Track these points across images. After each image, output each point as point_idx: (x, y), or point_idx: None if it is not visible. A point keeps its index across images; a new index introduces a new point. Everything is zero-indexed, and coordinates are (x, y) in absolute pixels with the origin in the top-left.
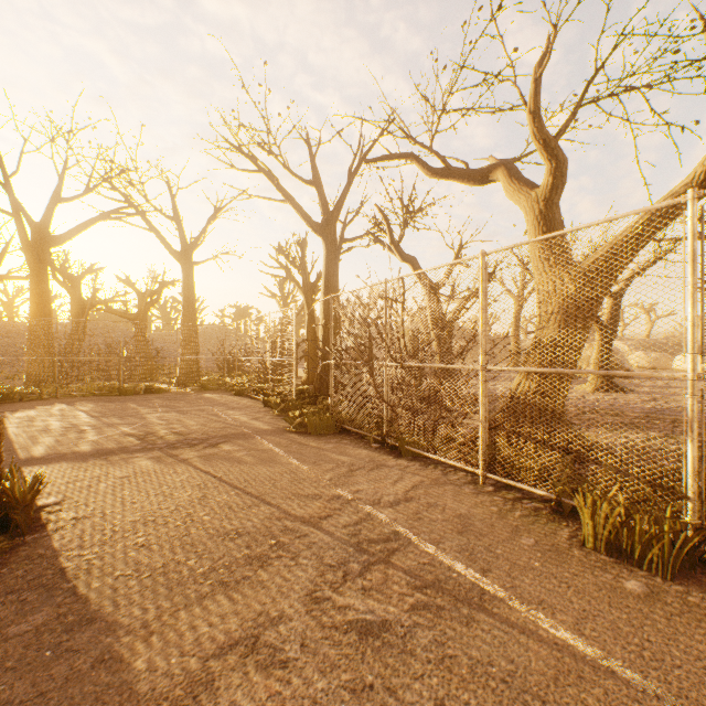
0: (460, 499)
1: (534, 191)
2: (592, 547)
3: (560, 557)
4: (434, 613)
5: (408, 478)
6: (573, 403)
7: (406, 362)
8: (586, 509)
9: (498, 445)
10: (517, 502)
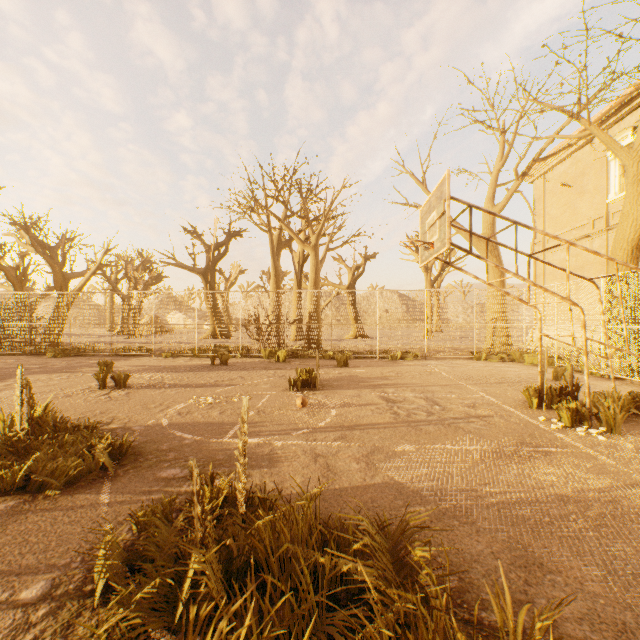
0: (20, 357)
1: (61, 266)
2: (50, 357)
3: (41, 358)
4: (7, 362)
5: (2, 357)
6: (106, 342)
7: (1, 323)
8: (50, 351)
9: (40, 348)
10: (39, 356)
